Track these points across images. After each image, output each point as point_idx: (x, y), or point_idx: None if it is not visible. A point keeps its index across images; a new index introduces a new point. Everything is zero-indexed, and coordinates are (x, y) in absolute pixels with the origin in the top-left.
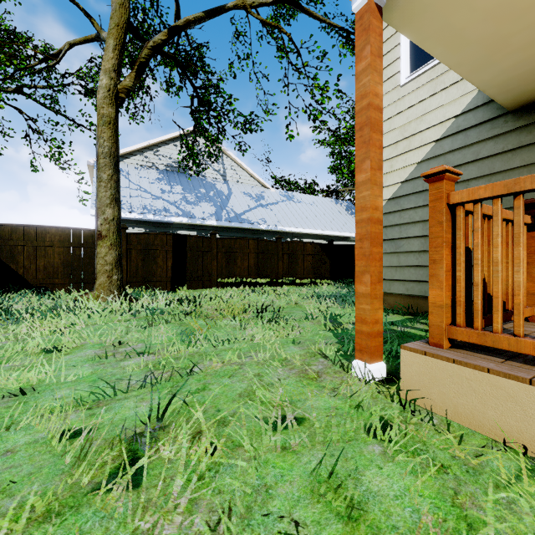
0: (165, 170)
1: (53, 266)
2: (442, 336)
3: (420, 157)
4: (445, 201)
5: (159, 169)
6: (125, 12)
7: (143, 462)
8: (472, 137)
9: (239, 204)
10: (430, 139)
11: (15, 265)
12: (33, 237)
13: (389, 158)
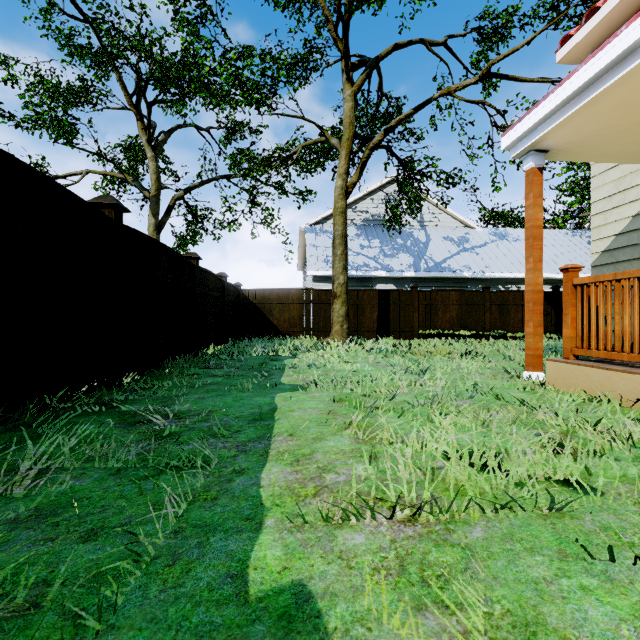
0: (362, 226)
1: (293, 318)
2: (569, 353)
3: (636, 211)
4: (570, 283)
5: (356, 225)
6: (353, 128)
7: (425, 378)
8: None
9: (438, 251)
10: None
11: (272, 317)
12: (281, 297)
13: (603, 211)
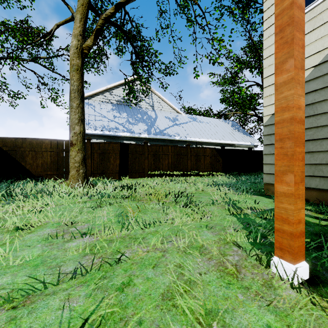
0: (116, 104)
1: (47, 163)
2: None
3: None
4: None
5: (113, 103)
6: None
7: None
8: None
9: (162, 124)
10: (310, 65)
11: (24, 163)
12: (35, 146)
13: (273, 83)
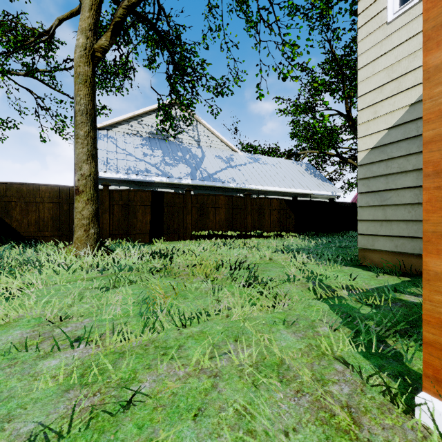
0: (147, 137)
1: (44, 220)
2: None
3: (414, 98)
4: None
5: (142, 136)
6: None
7: None
8: None
9: (211, 165)
10: None
11: (9, 219)
12: (25, 194)
13: (373, 104)
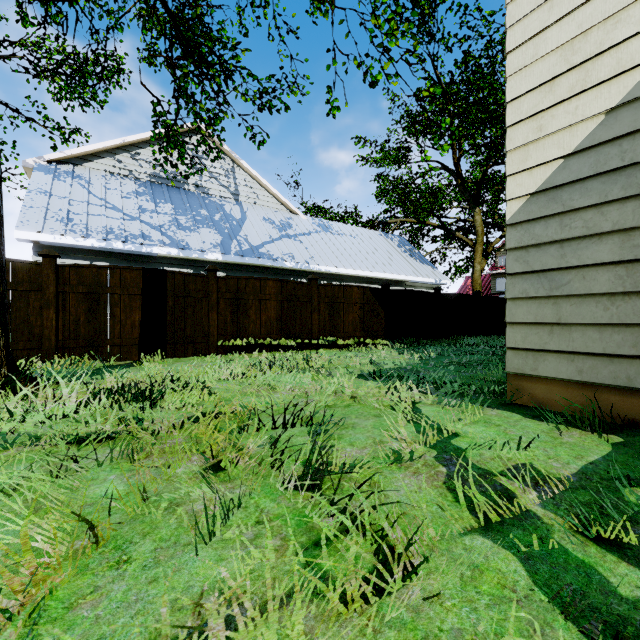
0: (148, 182)
1: None
2: None
3: (616, 98)
4: None
5: (139, 179)
6: None
7: None
8: None
9: (256, 233)
10: None
11: None
12: None
13: (535, 113)
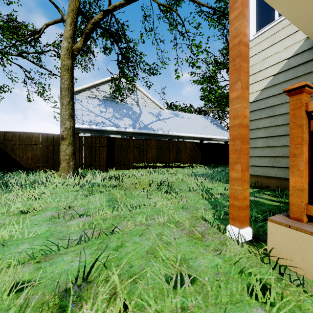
0: (102, 99)
1: (37, 156)
2: (302, 213)
3: (263, 86)
4: (304, 109)
5: (99, 99)
6: (77, 2)
7: None
8: (300, 71)
9: (146, 119)
10: (270, 74)
11: (14, 155)
12: (25, 139)
13: None
